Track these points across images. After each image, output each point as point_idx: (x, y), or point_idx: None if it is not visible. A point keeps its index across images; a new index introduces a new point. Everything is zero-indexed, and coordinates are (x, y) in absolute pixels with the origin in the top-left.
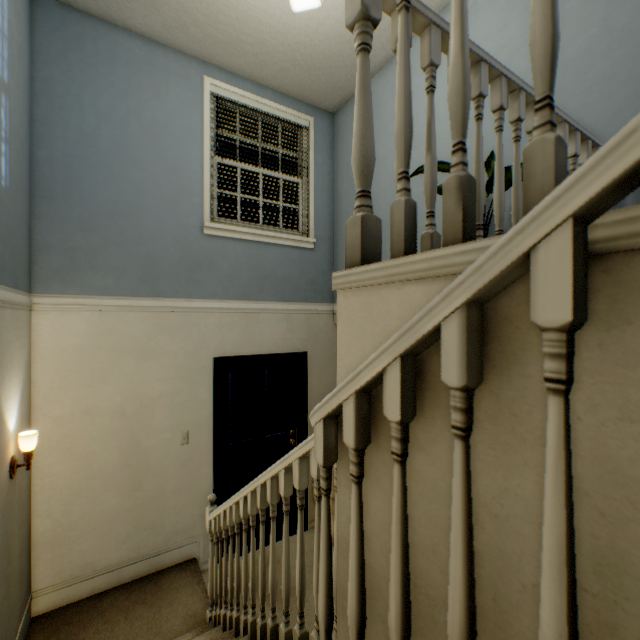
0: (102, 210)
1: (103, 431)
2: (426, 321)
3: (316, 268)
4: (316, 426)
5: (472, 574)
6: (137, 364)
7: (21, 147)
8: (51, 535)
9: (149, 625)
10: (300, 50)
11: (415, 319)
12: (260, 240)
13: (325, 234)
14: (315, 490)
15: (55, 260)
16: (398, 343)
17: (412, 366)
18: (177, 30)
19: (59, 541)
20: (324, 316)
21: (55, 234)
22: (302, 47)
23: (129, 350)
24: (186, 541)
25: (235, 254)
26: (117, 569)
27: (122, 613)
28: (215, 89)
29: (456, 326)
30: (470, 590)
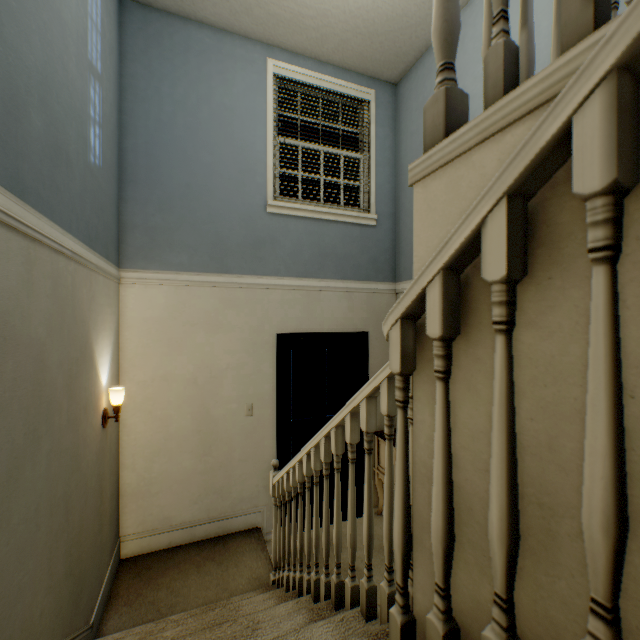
0: (177, 192)
1: (178, 397)
2: (548, 124)
3: (377, 246)
4: (391, 331)
5: (621, 446)
6: (207, 336)
7: (111, 135)
8: (135, 487)
9: (217, 581)
10: (362, 16)
11: (531, 131)
12: (321, 217)
13: (387, 210)
14: (385, 428)
15: (138, 239)
16: (504, 176)
17: (521, 212)
18: (242, 14)
19: (142, 494)
20: (386, 296)
21: (138, 215)
22: (364, 12)
23: (200, 323)
24: (251, 510)
25: (296, 232)
26: (190, 527)
27: (194, 567)
28: (277, 70)
29: (598, 108)
30: (619, 466)
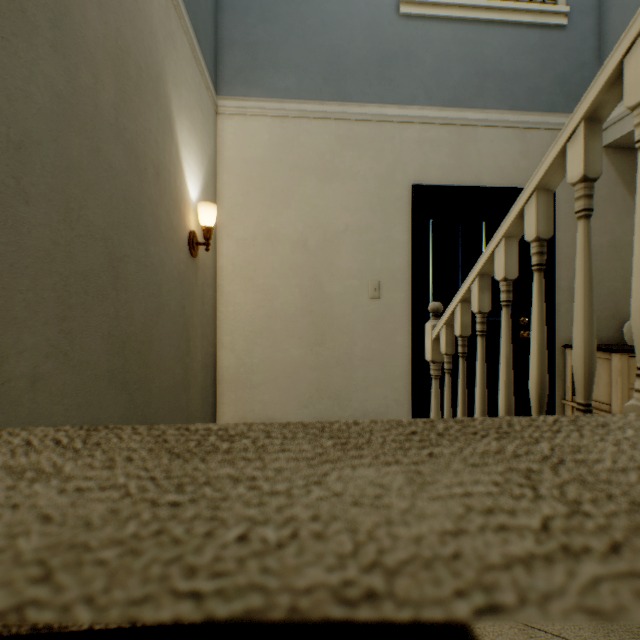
0: None
1: (283, 264)
2: None
3: (568, 59)
4: None
5: None
6: (319, 186)
7: None
8: (234, 374)
9: None
10: None
11: None
12: (477, 17)
13: (584, 3)
14: None
15: (237, 58)
16: None
17: None
18: None
19: (241, 383)
20: None
21: (237, 28)
22: None
23: (311, 168)
24: None
25: (441, 42)
26: None
27: None
28: None
29: None
30: None
